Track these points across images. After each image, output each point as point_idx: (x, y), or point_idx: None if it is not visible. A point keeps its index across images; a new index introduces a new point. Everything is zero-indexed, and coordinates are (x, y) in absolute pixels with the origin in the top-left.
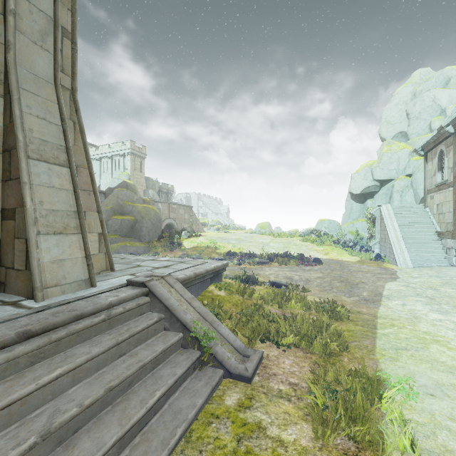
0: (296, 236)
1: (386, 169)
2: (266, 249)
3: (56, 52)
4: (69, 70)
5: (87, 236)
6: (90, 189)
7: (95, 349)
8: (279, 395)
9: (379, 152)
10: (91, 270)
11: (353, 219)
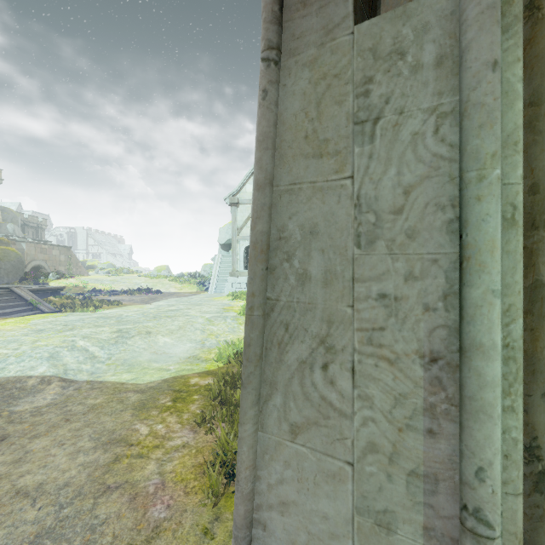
0: (170, 278)
1: None
2: (135, 287)
3: None
4: None
5: None
6: None
7: None
8: None
9: None
10: None
11: None
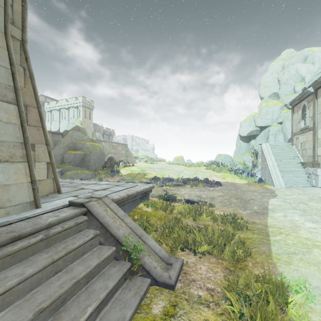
0: (202, 166)
1: (264, 118)
2: (181, 175)
3: (6, 5)
4: (19, 24)
5: (33, 164)
6: (39, 125)
7: (29, 270)
8: (199, 302)
9: (259, 106)
10: (36, 193)
11: (241, 154)
